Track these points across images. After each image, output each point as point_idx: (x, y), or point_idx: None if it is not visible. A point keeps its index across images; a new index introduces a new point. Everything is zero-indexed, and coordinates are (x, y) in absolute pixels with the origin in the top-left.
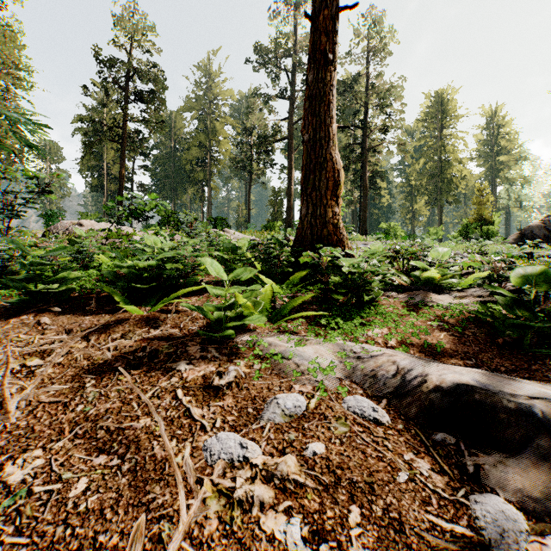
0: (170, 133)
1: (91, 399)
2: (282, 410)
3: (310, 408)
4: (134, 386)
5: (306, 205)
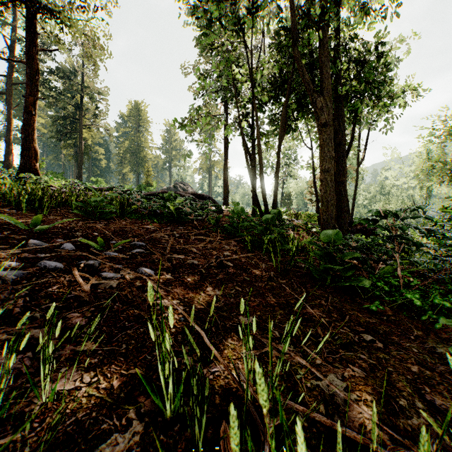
0: None
1: None
2: None
3: None
4: None
5: (23, 160)
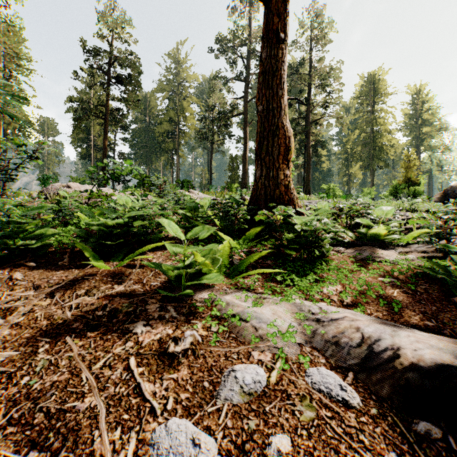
0: (145, 110)
1: (39, 369)
2: (241, 386)
3: (271, 383)
4: (79, 360)
5: (261, 168)
